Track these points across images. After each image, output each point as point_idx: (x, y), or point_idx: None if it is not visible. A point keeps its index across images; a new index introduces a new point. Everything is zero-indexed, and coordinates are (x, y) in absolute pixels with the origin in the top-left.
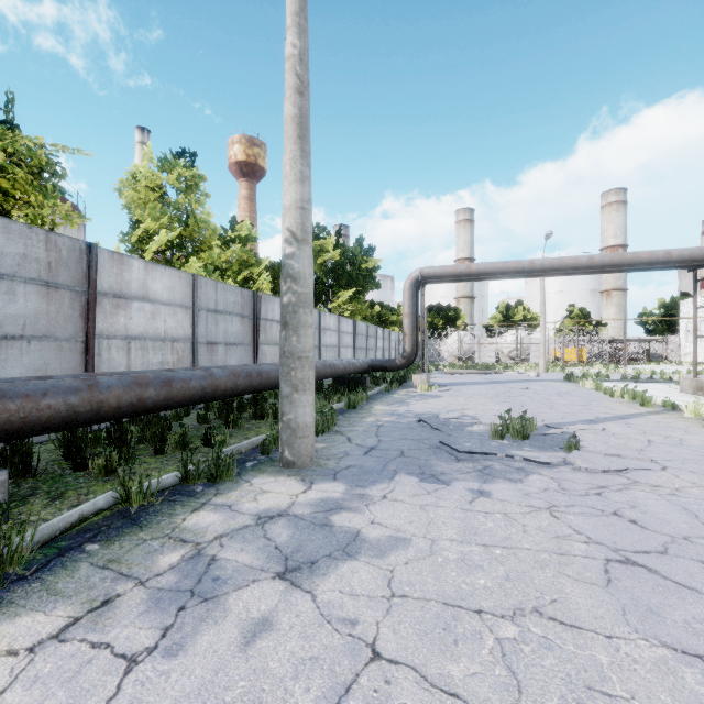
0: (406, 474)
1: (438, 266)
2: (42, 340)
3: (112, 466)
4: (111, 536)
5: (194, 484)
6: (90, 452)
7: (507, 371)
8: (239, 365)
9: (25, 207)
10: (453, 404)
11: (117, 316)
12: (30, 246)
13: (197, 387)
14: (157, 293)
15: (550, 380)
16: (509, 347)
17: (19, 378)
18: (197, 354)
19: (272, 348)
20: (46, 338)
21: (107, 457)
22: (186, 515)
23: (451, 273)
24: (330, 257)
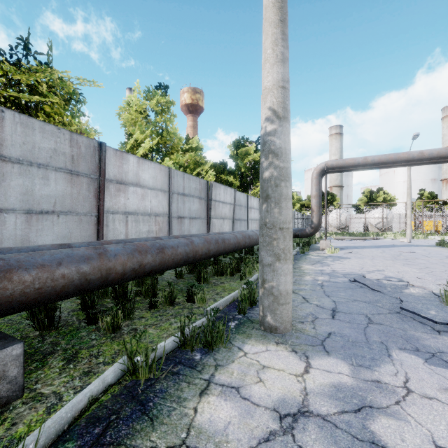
0: (400, 350)
1: (339, 159)
2: (67, 214)
3: (118, 323)
4: (121, 435)
5: (191, 350)
6: (100, 303)
7: (379, 237)
8: (203, 233)
9: (60, 125)
10: (365, 265)
11: (118, 197)
12: (59, 143)
13: (182, 253)
14: (145, 180)
15: (423, 245)
16: (378, 220)
17: (44, 246)
18: (171, 225)
19: (218, 221)
20: (70, 213)
21: (113, 316)
22: (195, 401)
23: (350, 164)
24: (253, 158)
